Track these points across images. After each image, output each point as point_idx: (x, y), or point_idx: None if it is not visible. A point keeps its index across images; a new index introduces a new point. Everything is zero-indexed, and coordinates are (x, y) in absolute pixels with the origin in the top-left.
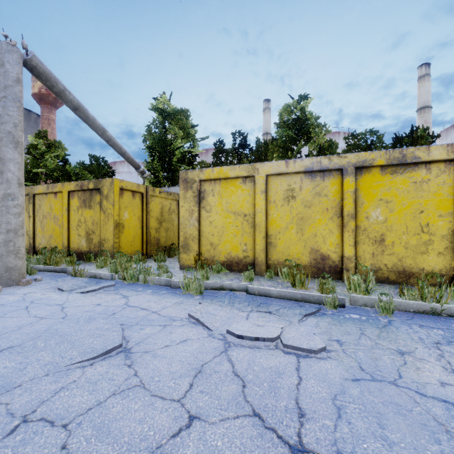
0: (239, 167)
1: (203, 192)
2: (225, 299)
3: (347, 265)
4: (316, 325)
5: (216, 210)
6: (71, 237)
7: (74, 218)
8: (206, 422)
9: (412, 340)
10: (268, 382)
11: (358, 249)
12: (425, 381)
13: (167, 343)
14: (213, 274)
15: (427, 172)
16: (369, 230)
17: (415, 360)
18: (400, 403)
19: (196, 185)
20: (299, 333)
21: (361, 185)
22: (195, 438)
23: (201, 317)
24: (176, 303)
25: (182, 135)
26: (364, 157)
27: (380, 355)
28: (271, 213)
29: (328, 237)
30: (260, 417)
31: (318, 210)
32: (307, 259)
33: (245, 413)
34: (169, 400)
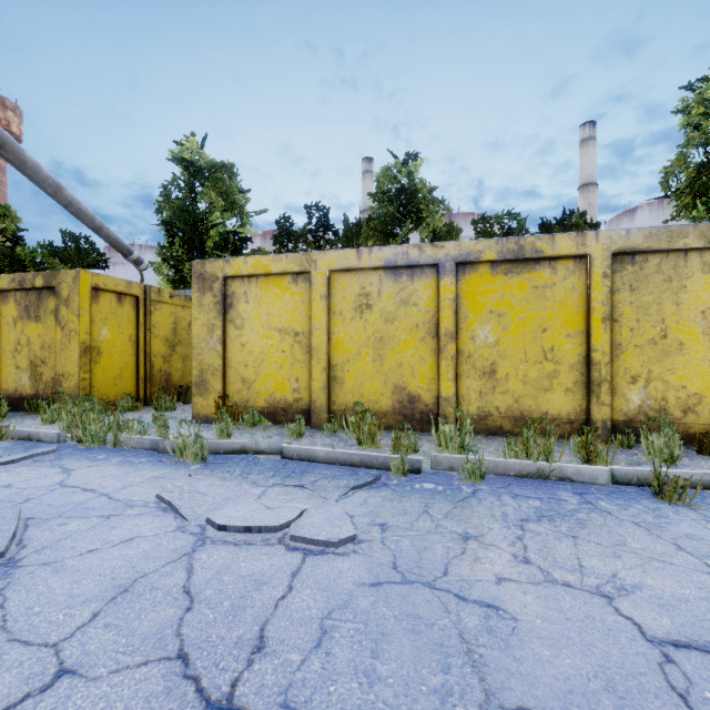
0: (287, 256)
1: (230, 296)
2: (238, 467)
3: (444, 410)
4: (363, 502)
5: (251, 325)
6: (2, 372)
7: (9, 338)
8: (82, 678)
9: (492, 517)
10: (233, 599)
11: (460, 385)
12: (478, 577)
13: (94, 546)
14: (243, 429)
15: (552, 273)
16: (476, 357)
17: (480, 546)
18: (422, 616)
19: (219, 284)
20: (325, 517)
21: (464, 290)
22: (45, 708)
23: (177, 499)
24: (153, 477)
25: (224, 206)
26: (469, 248)
27: (434, 542)
28: (336, 331)
29: (418, 367)
30: (186, 659)
31: (404, 326)
32: (389, 401)
33: (163, 655)
34: (36, 646)
